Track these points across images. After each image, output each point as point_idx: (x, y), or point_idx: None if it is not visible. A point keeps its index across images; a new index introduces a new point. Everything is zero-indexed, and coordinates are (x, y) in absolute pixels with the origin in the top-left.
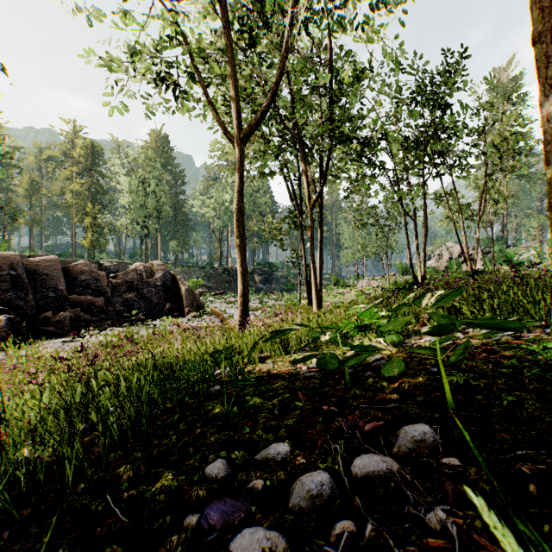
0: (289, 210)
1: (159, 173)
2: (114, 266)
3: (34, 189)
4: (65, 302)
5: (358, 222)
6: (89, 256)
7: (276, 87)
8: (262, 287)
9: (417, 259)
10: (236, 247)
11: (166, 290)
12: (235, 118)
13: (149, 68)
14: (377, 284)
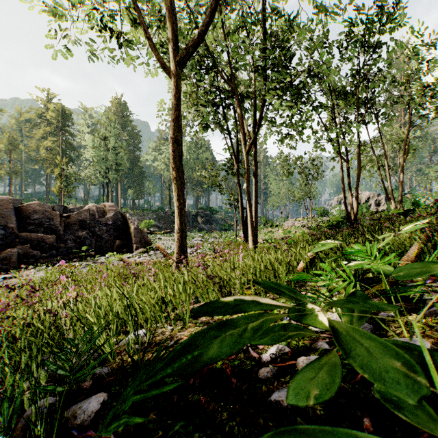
0: (227, 159)
1: (117, 132)
2: (77, 208)
3: (13, 145)
4: (16, 239)
5: (285, 171)
6: (60, 201)
7: (215, 5)
8: (204, 227)
9: (350, 197)
10: (173, 180)
11: (116, 228)
12: (171, 39)
13: (92, 11)
14: (301, 224)
